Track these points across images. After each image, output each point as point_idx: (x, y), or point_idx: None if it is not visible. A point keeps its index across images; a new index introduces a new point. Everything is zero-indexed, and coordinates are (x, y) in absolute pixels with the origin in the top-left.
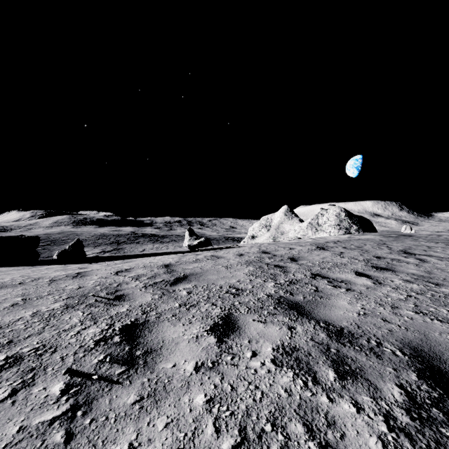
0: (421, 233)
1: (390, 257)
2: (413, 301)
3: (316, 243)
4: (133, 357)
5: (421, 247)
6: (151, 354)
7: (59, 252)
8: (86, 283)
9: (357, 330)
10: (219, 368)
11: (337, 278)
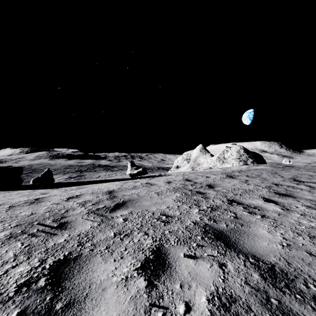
0: (299, 165)
1: (285, 184)
2: None
3: (225, 172)
4: (50, 314)
5: (305, 175)
6: (72, 309)
7: (34, 179)
8: (39, 209)
9: (288, 267)
10: None
11: (249, 204)
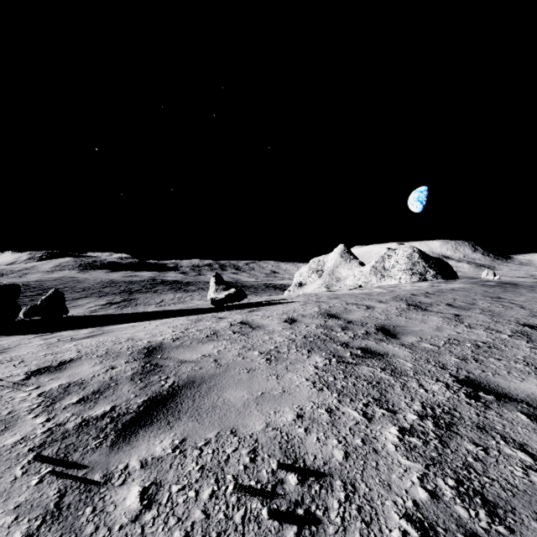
0: (523, 281)
1: None
2: None
3: (400, 296)
4: None
5: None
6: None
7: (26, 309)
8: None
9: None
10: None
11: (531, 397)
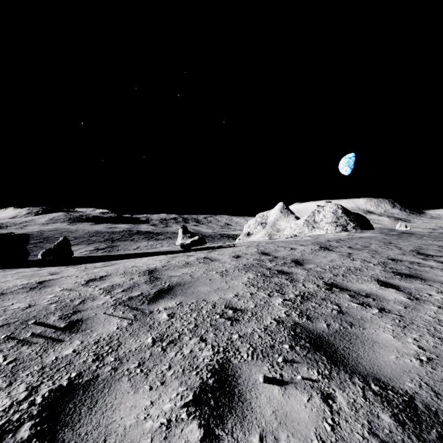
0: (421, 231)
1: (407, 260)
2: None
3: (318, 242)
4: None
5: (432, 246)
6: None
7: (44, 252)
8: (42, 298)
9: (438, 401)
10: None
11: (358, 290)
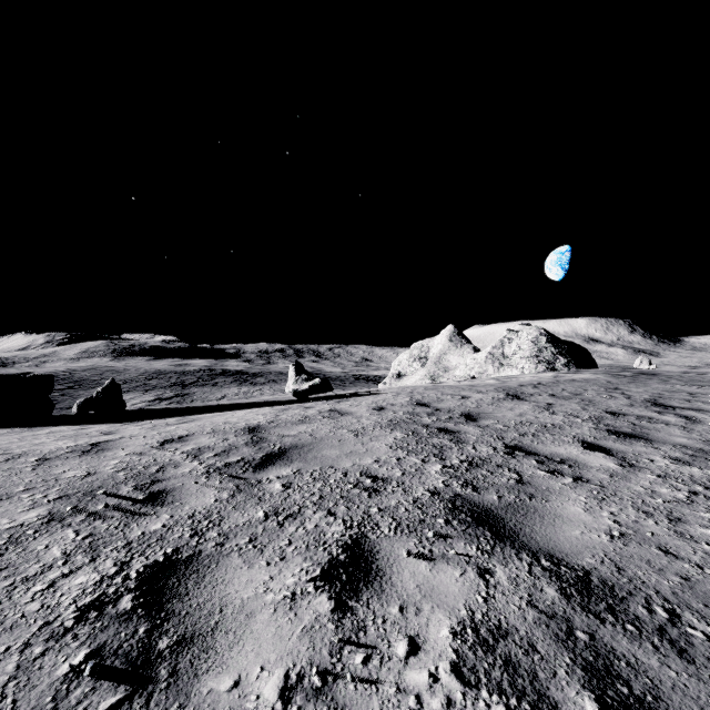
0: (670, 371)
1: (634, 414)
2: (705, 504)
3: (504, 387)
4: (149, 657)
5: (680, 394)
6: (191, 648)
7: (81, 402)
8: (103, 464)
9: (618, 576)
10: (337, 693)
11: (551, 454)
